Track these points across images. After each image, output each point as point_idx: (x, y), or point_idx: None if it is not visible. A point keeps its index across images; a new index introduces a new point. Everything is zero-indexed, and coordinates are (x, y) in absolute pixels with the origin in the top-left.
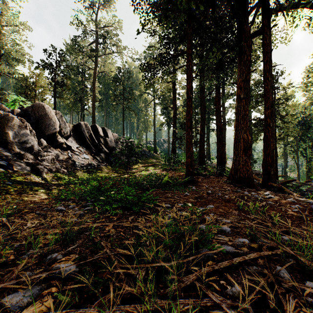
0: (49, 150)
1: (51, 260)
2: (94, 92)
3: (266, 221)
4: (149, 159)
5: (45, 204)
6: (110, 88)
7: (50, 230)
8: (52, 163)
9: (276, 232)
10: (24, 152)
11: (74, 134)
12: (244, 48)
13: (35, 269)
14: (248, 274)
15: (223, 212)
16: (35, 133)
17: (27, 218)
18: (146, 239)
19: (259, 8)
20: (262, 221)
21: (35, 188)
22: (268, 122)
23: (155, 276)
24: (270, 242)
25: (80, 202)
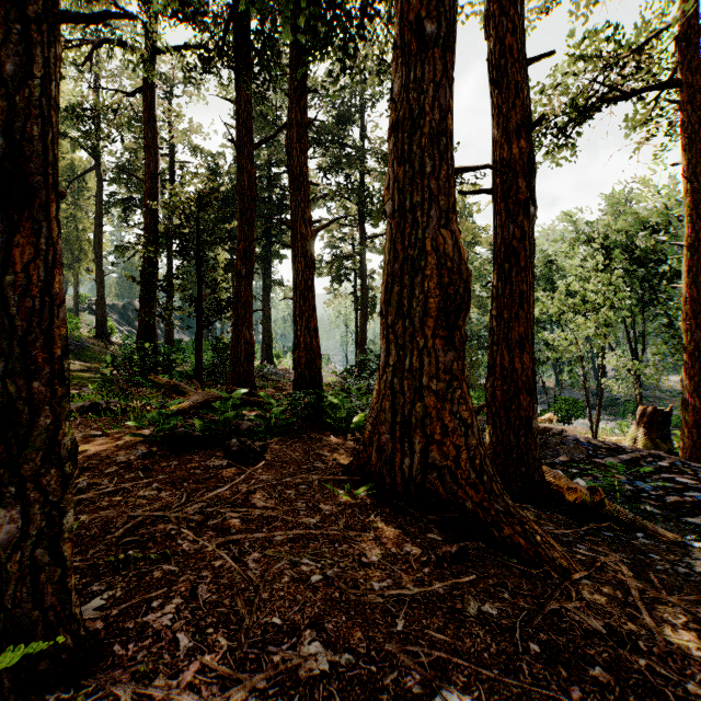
0: None
1: None
2: None
3: None
4: None
5: None
6: None
7: None
8: None
9: None
10: None
11: None
12: None
13: None
14: None
15: None
16: None
17: None
18: None
19: None
20: None
21: None
22: (524, 195)
23: None
24: None
25: None
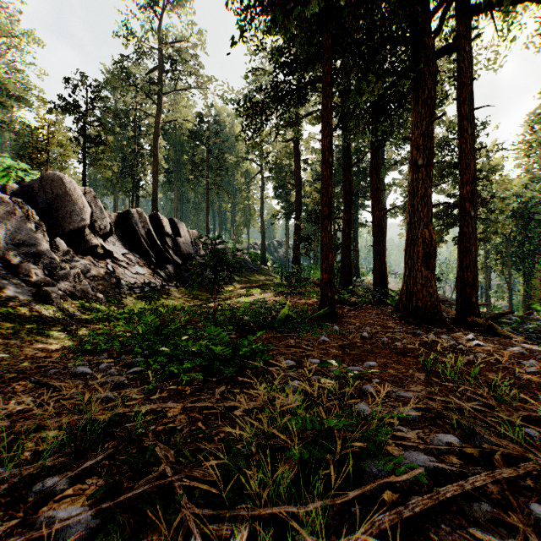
0: (71, 258)
1: (41, 495)
2: (156, 157)
3: (482, 395)
4: (253, 275)
5: (53, 360)
6: (185, 151)
7: (50, 421)
8: (75, 281)
9: (509, 419)
10: (22, 263)
11: (119, 230)
12: (425, 76)
13: (2, 520)
14: (474, 523)
15: (397, 375)
16: (46, 227)
17: (12, 391)
18: (251, 440)
19: (450, 5)
20: (476, 395)
21: (40, 328)
22: (467, 209)
23: (271, 539)
24: (505, 444)
25: (122, 356)
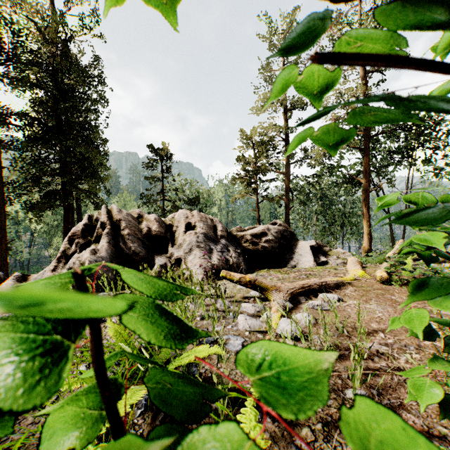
0: None
1: None
2: None
3: None
4: None
5: None
6: None
7: None
8: None
9: None
10: None
11: None
12: None
13: None
14: None
15: None
16: None
17: None
18: None
19: None
20: None
21: None
22: None
23: None
24: None
25: None
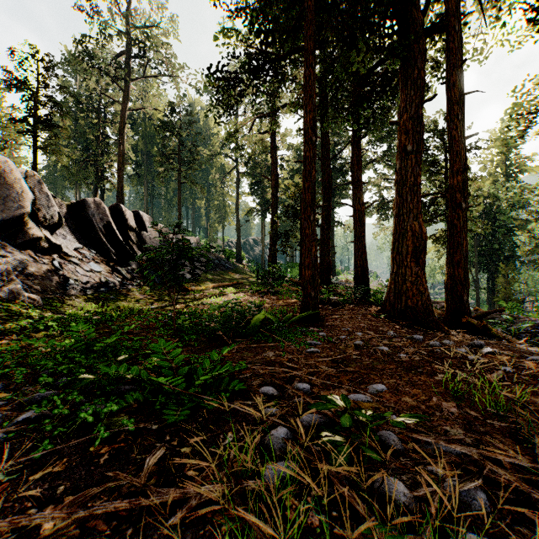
0: (3, 252)
1: None
2: (122, 146)
3: None
4: (227, 274)
5: None
6: (156, 143)
7: None
8: (4, 280)
9: None
10: None
11: (72, 221)
12: (414, 54)
13: None
14: None
15: (417, 406)
16: None
17: None
18: None
19: None
20: None
21: None
22: (458, 201)
23: None
24: None
25: (25, 387)
